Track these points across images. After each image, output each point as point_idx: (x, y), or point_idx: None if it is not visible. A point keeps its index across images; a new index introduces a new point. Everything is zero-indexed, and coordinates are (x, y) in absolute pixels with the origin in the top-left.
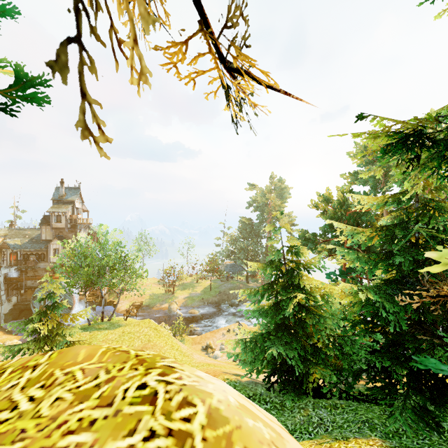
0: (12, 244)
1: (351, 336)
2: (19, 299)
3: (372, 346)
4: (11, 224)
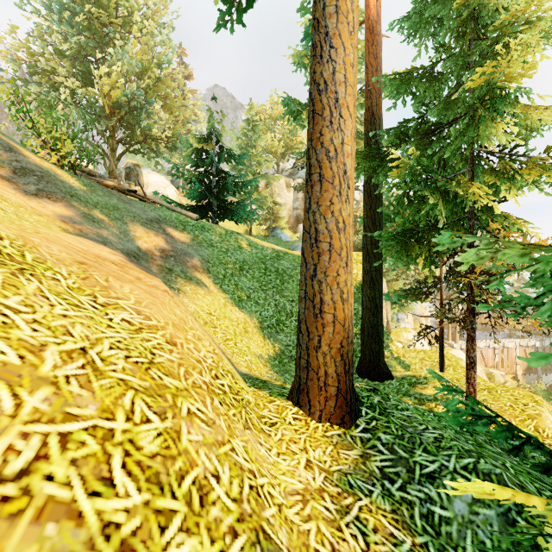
0: None
1: None
2: None
3: None
4: None
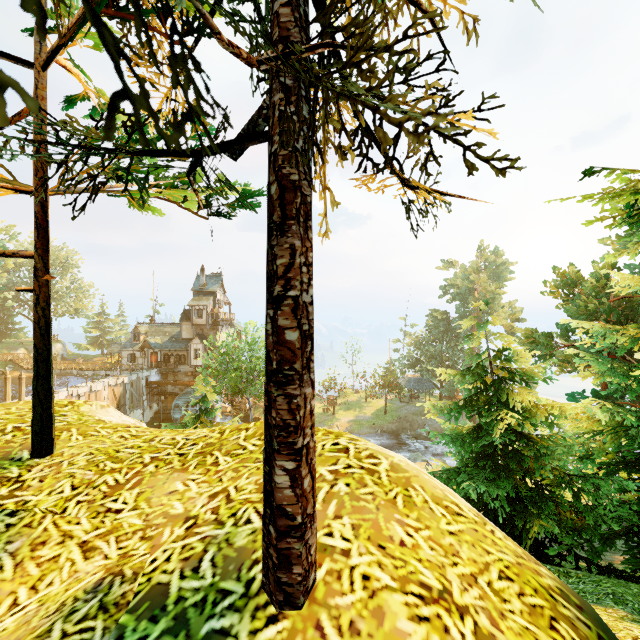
0: (153, 343)
1: (595, 479)
2: (160, 407)
3: (636, 502)
4: (151, 320)
